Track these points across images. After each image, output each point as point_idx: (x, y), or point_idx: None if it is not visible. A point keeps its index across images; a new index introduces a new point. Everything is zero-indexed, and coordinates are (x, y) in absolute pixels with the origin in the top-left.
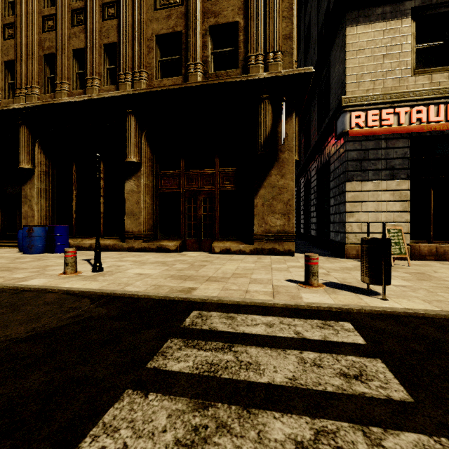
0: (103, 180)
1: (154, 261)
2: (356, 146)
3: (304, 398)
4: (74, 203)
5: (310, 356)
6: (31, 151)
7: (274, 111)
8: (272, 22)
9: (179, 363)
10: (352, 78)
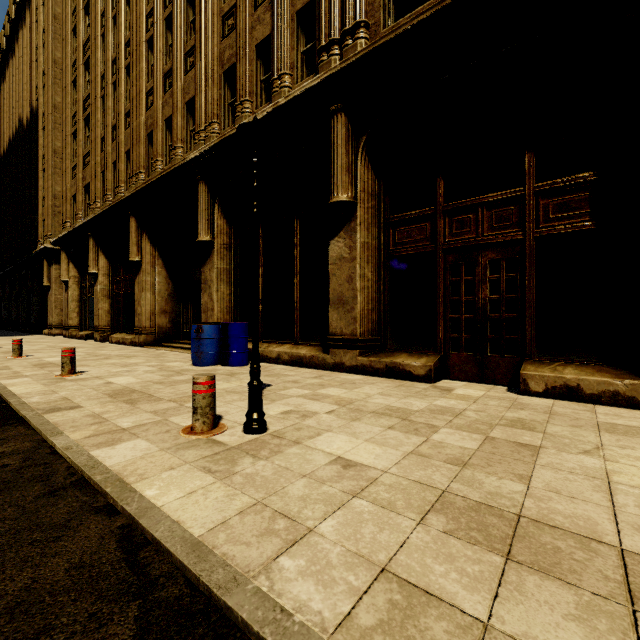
0: (297, 247)
1: (381, 406)
2: None
3: None
4: (260, 287)
5: None
6: (210, 216)
7: None
8: None
9: None
10: None
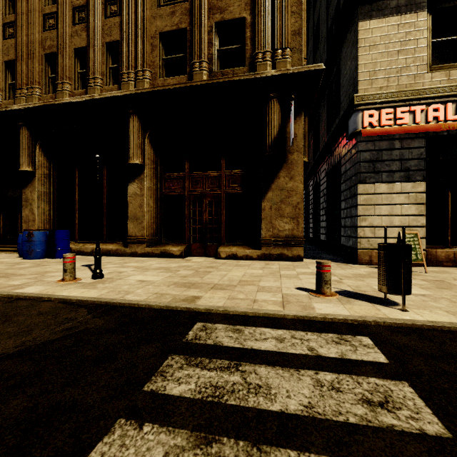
0: (105, 183)
1: (157, 267)
2: (368, 147)
3: (323, 432)
4: (76, 206)
5: (327, 377)
6: (32, 153)
7: (283, 111)
8: (280, 17)
9: (180, 385)
10: (365, 75)
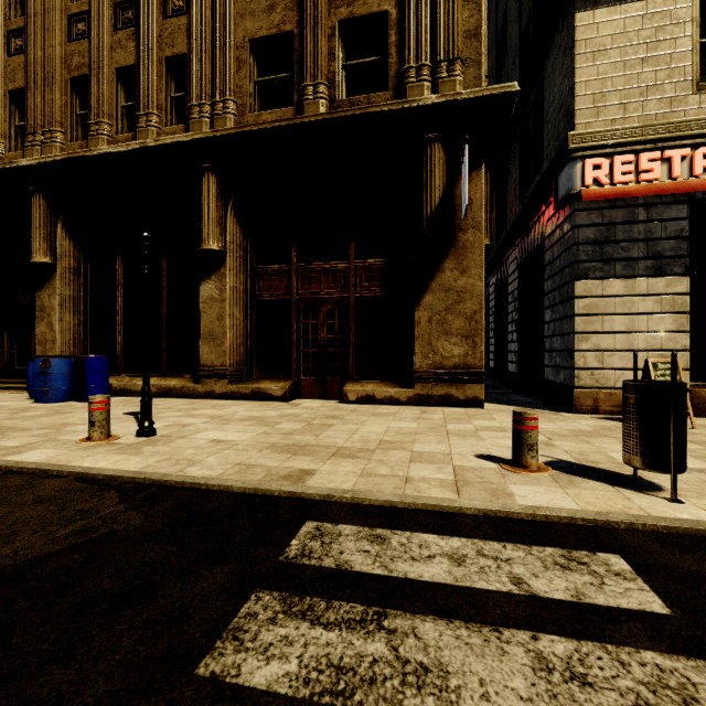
0: (165, 281)
1: (246, 416)
2: (592, 219)
3: None
4: (119, 318)
5: (556, 648)
6: (51, 234)
7: (449, 162)
8: (446, 9)
9: (269, 662)
10: (586, 101)
